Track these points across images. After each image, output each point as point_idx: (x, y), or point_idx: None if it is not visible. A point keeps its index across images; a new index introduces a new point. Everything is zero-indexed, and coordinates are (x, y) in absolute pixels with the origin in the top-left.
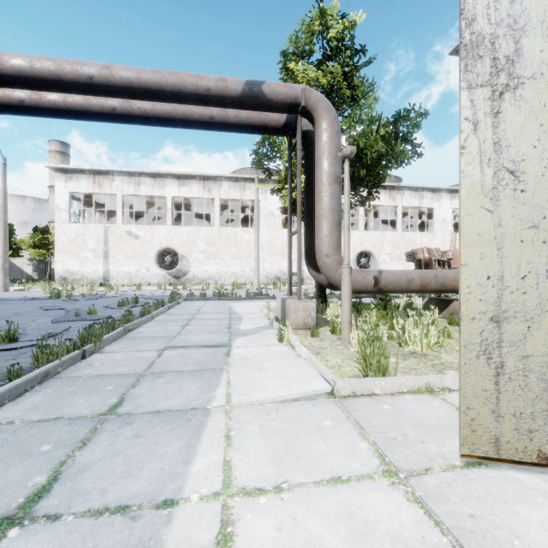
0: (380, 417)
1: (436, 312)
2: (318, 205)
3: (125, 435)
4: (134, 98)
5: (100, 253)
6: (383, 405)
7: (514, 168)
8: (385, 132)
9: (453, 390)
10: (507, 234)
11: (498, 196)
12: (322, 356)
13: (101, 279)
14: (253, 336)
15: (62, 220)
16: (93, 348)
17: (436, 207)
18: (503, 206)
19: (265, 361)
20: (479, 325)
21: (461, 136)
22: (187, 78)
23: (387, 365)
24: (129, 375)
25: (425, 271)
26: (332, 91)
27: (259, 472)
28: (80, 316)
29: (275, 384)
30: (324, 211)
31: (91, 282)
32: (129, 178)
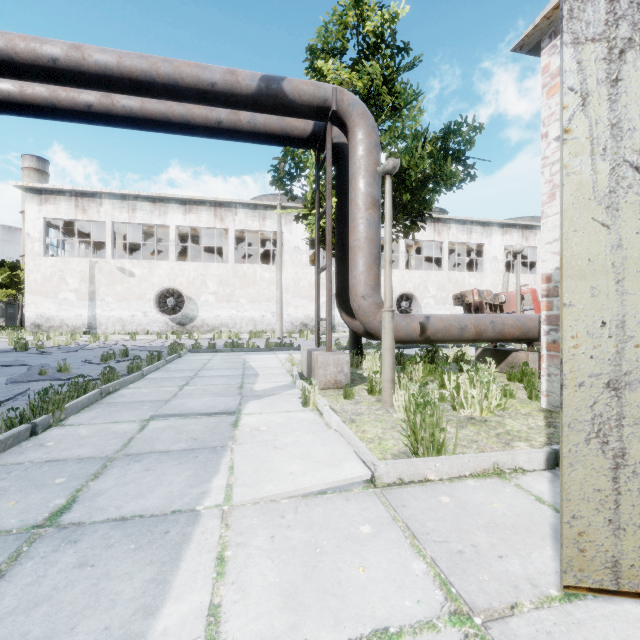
0: (438, 516)
1: (492, 366)
2: (352, 234)
3: (62, 563)
4: (114, 91)
5: (84, 293)
6: (440, 497)
7: (639, 162)
8: (432, 149)
9: (528, 471)
10: (630, 259)
11: (618, 203)
12: (357, 425)
13: (86, 326)
14: (271, 399)
15: (34, 252)
16: (50, 420)
17: (486, 243)
18: (625, 219)
19: (283, 434)
20: (589, 394)
21: (564, 114)
22: (185, 67)
23: (443, 439)
24: (93, 459)
25: (480, 316)
26: (369, 97)
27: (263, 625)
28: (46, 374)
29: (294, 468)
30: (359, 242)
31: (72, 329)
32: (122, 202)
